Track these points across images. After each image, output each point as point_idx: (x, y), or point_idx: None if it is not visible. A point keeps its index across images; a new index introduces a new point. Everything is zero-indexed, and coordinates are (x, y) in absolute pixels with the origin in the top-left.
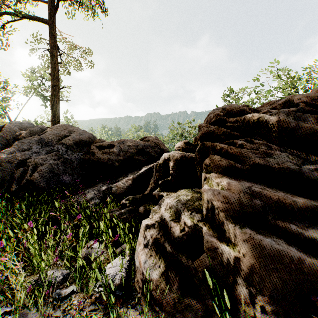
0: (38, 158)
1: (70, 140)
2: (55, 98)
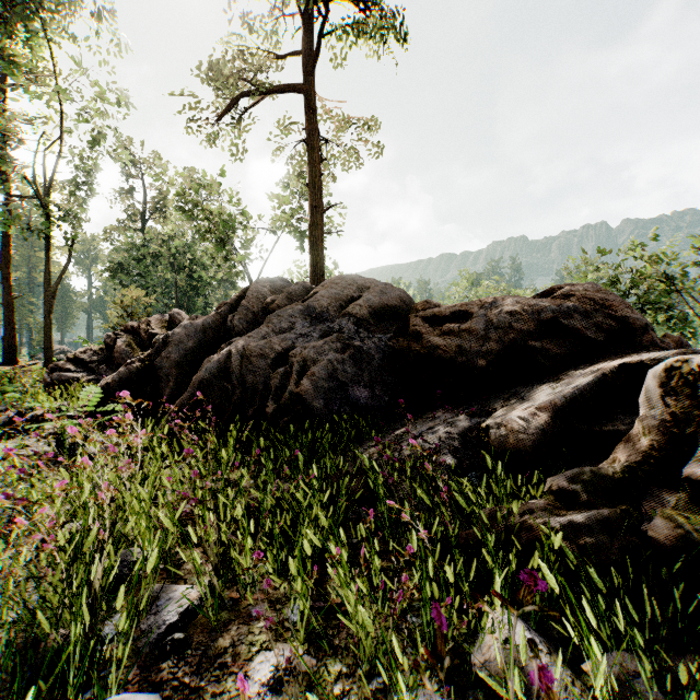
0: (306, 347)
1: (363, 308)
2: (317, 229)
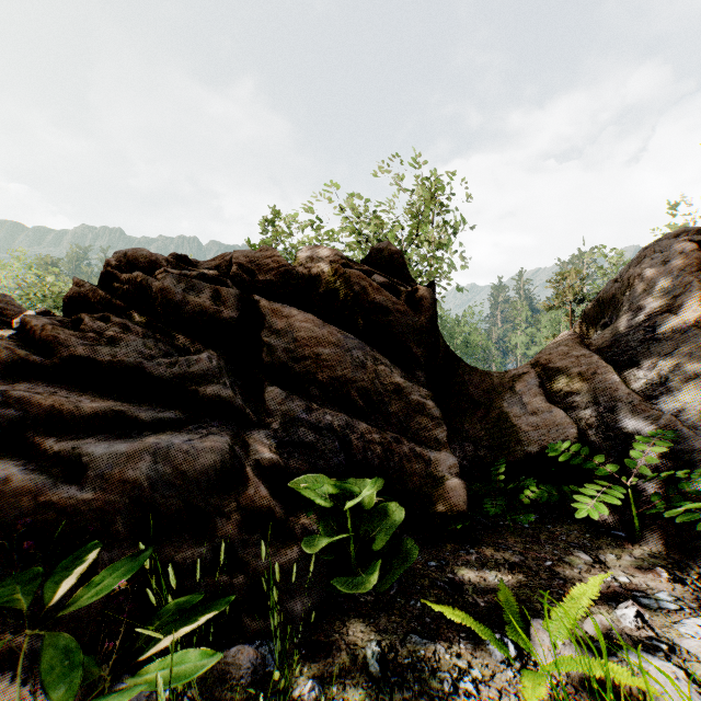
0: None
1: None
2: None
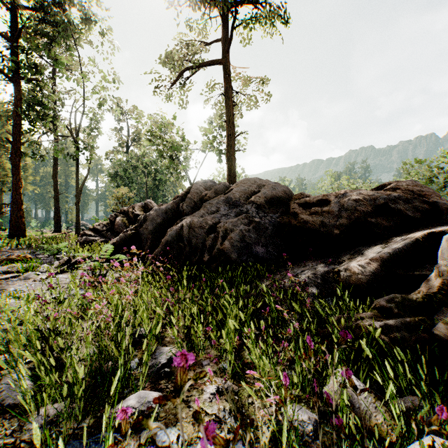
0: (227, 222)
1: (261, 198)
2: (231, 149)
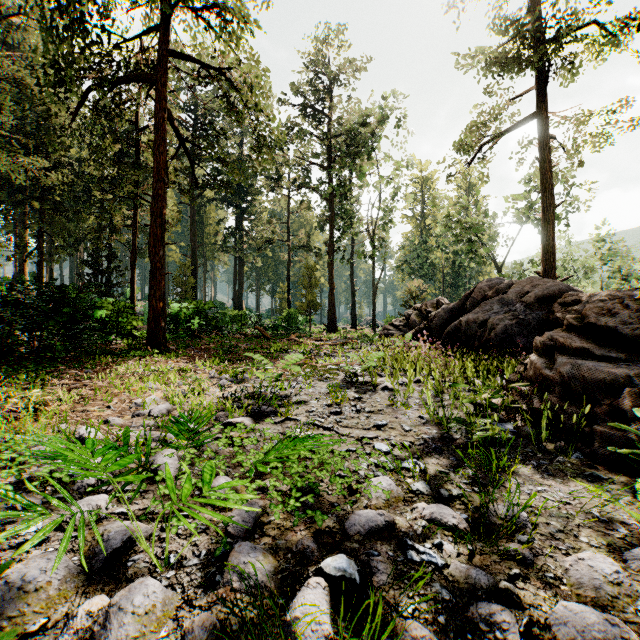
0: (495, 318)
1: (532, 298)
2: (548, 224)
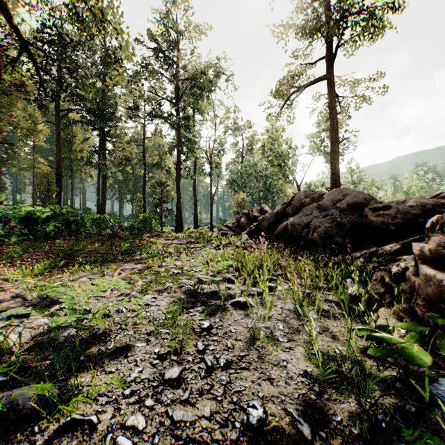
0: (316, 221)
1: (344, 204)
2: (335, 154)
